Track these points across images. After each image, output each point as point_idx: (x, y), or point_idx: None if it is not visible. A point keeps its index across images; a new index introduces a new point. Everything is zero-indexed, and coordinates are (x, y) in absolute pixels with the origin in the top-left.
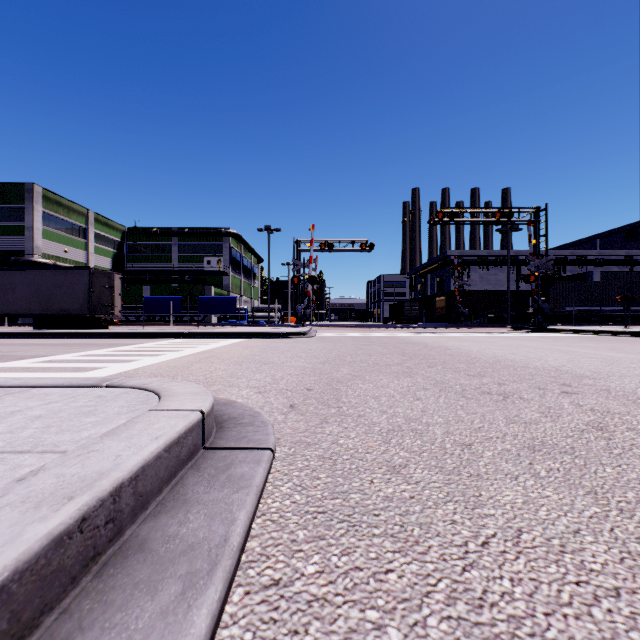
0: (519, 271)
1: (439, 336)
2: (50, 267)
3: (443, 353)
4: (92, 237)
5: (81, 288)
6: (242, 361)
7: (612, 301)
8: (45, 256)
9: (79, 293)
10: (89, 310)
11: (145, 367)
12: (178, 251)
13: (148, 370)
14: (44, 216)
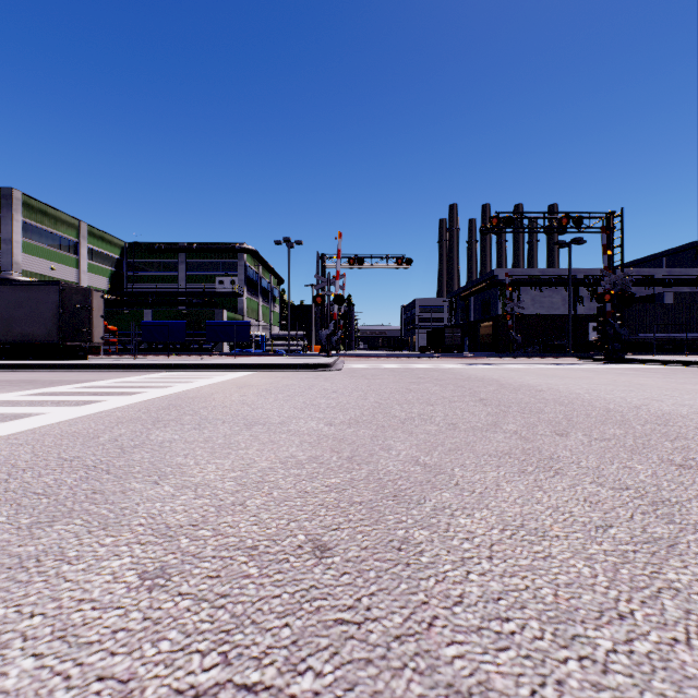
0: (577, 293)
1: (501, 369)
2: (9, 282)
3: (543, 399)
4: (85, 253)
5: (48, 308)
6: (212, 418)
7: (694, 326)
8: (26, 274)
9: (46, 314)
10: (58, 336)
11: (12, 436)
12: (186, 270)
13: (1, 446)
14: (25, 227)
